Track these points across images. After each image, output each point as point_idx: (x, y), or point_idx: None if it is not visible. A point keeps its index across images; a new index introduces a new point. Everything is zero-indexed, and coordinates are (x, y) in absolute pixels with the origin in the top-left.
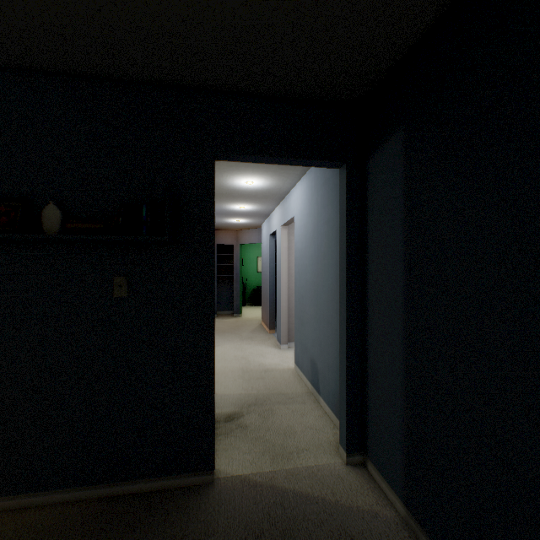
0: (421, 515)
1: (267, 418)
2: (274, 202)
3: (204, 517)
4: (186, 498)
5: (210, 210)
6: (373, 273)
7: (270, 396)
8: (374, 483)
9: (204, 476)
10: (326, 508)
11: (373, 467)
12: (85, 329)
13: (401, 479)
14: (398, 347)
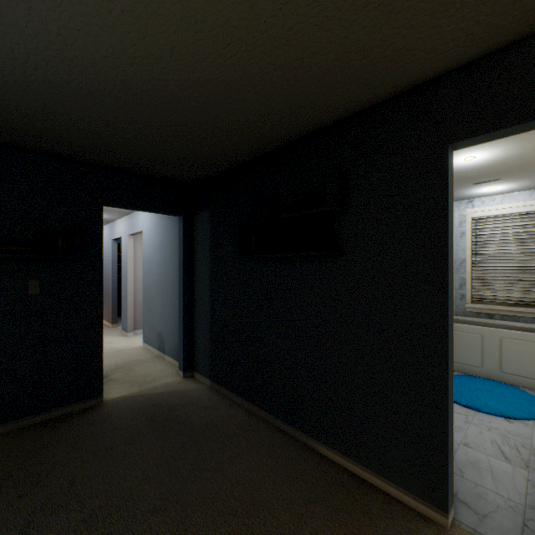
0: (216, 378)
1: (130, 372)
2: (122, 215)
3: (104, 413)
4: (87, 411)
5: (101, 238)
6: (197, 275)
7: (128, 363)
8: (197, 380)
9: (97, 400)
10: (174, 392)
11: (197, 374)
12: (5, 316)
13: (209, 369)
14: (208, 309)
